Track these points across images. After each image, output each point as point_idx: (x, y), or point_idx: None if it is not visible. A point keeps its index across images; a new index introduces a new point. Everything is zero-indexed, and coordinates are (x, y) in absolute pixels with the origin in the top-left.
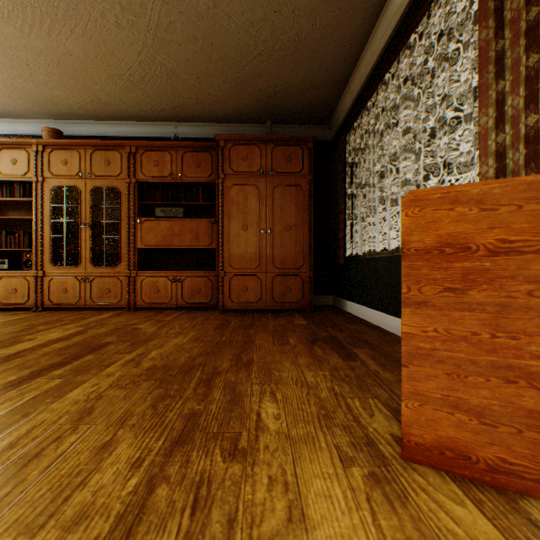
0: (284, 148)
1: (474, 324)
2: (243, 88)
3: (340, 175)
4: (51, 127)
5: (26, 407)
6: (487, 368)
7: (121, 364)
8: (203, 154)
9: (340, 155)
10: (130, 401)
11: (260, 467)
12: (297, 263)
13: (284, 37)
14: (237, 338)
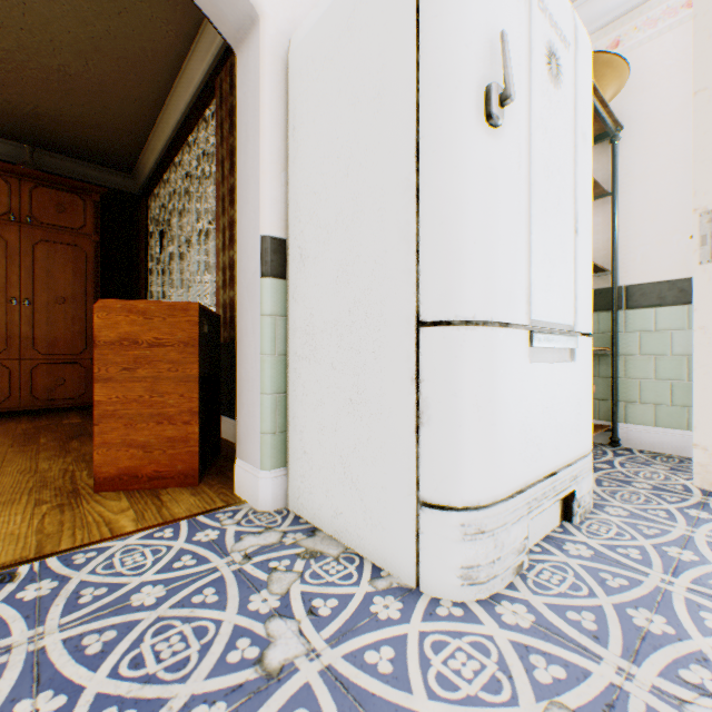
0: (55, 192)
1: (142, 390)
2: None
3: (143, 242)
4: None
5: None
6: (149, 417)
7: None
8: None
9: (143, 219)
10: None
11: None
12: (77, 347)
13: (43, 60)
14: None
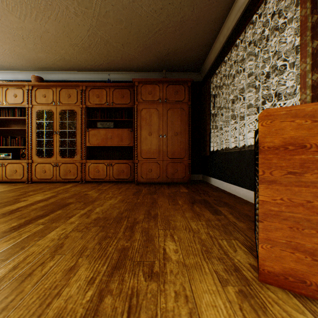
0: (173, 86)
1: (308, 195)
2: (149, 50)
3: (207, 102)
4: (36, 75)
5: (23, 242)
6: (317, 224)
7: (79, 216)
8: (125, 90)
9: (207, 90)
10: (85, 239)
11: (168, 285)
12: (181, 155)
13: (174, 19)
14: (147, 200)
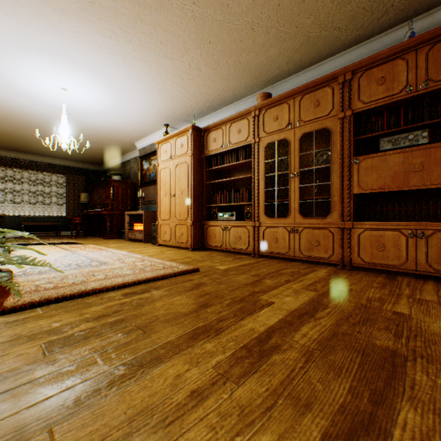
0: None
1: None
2: None
3: None
4: (263, 93)
5: None
6: None
7: None
8: None
9: None
10: None
11: None
12: None
13: None
14: None
